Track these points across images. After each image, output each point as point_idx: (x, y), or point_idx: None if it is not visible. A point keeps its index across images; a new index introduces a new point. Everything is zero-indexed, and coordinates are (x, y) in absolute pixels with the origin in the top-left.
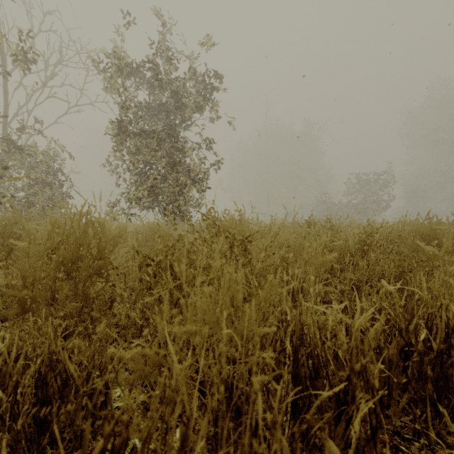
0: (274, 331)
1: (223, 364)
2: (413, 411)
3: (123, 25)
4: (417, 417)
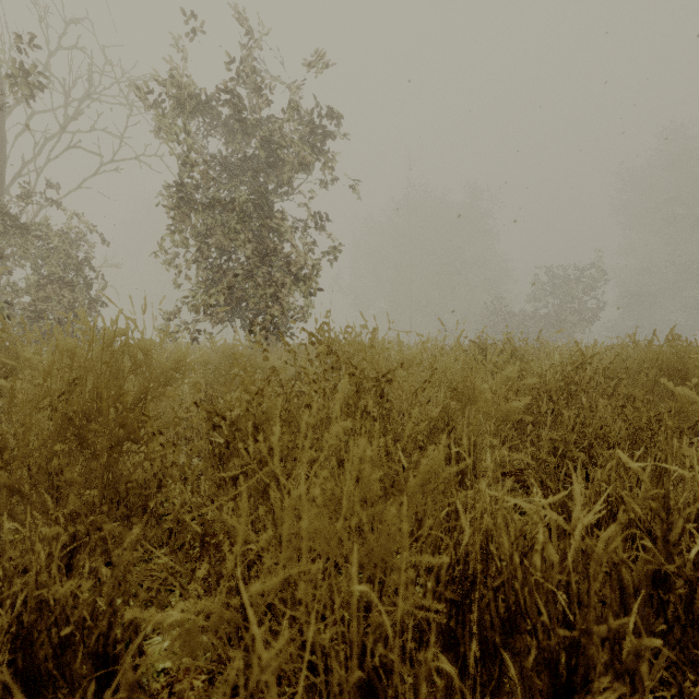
0: (434, 542)
1: (354, 658)
2: (677, 681)
3: (186, 35)
4: (686, 694)
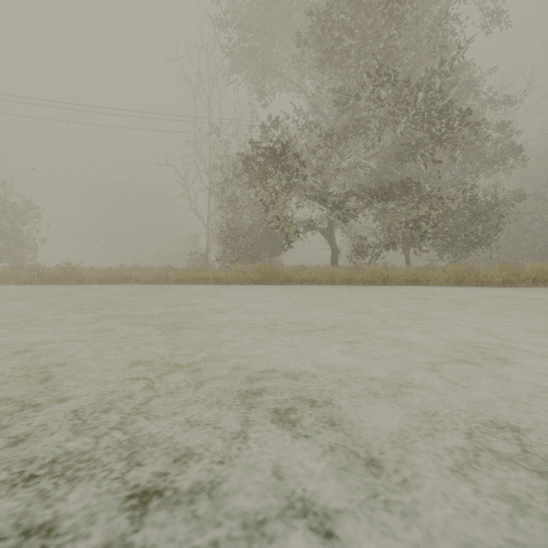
0: None
1: None
2: None
3: None
4: None
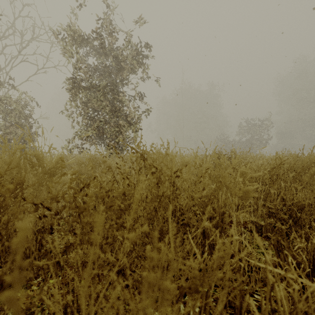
0: (221, 314)
1: None
2: None
3: (76, 6)
4: None
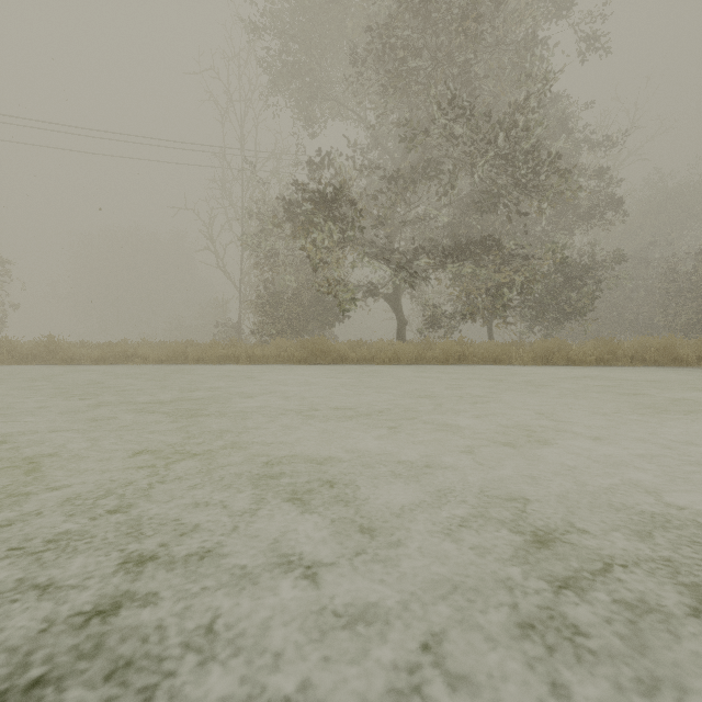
0: None
1: None
2: None
3: None
4: None
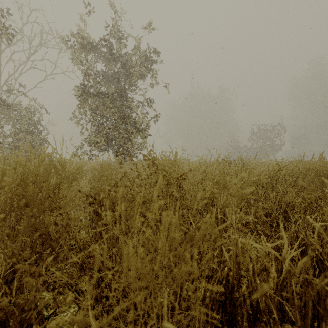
0: (209, 267)
1: None
2: None
3: (86, 14)
4: None
